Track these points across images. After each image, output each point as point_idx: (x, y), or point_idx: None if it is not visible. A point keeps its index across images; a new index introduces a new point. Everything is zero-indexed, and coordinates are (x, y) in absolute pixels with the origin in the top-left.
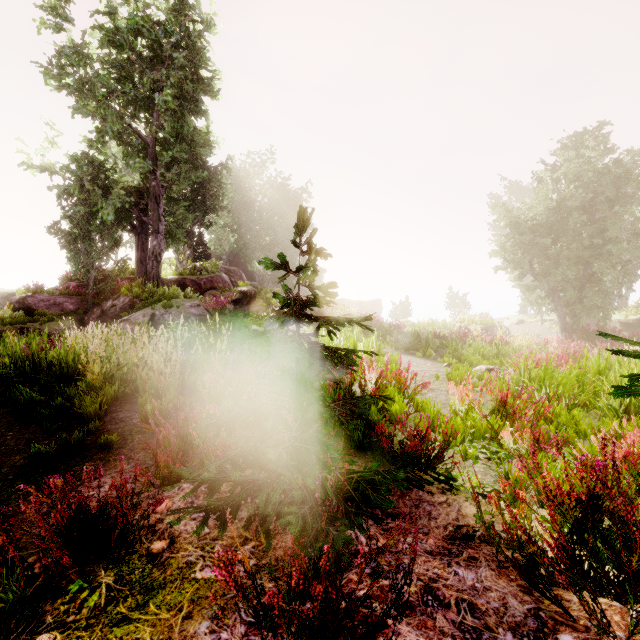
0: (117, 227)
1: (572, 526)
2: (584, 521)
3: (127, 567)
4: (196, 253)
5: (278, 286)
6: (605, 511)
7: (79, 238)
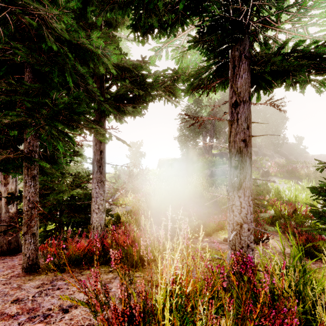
0: (198, 136)
1: (303, 242)
2: (305, 242)
3: (225, 231)
4: (226, 140)
5: (269, 151)
6: (309, 241)
7: (186, 142)
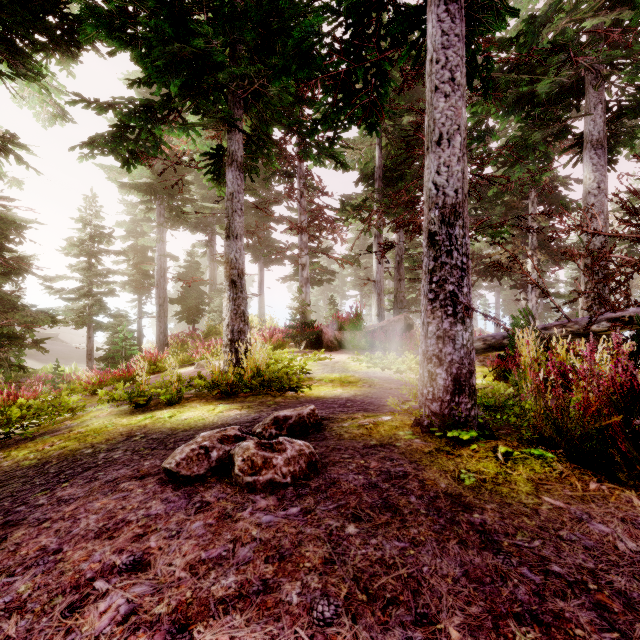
0: None
1: None
2: None
3: None
4: None
5: None
6: None
7: None
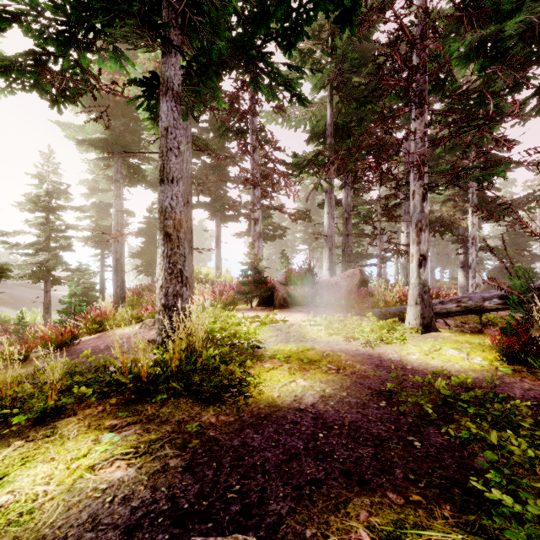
0: None
1: None
2: None
3: None
4: None
5: None
6: None
7: None
